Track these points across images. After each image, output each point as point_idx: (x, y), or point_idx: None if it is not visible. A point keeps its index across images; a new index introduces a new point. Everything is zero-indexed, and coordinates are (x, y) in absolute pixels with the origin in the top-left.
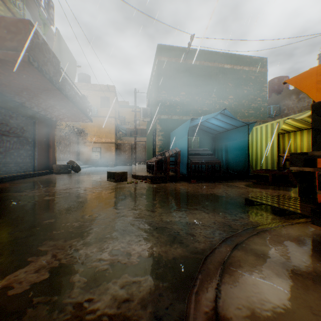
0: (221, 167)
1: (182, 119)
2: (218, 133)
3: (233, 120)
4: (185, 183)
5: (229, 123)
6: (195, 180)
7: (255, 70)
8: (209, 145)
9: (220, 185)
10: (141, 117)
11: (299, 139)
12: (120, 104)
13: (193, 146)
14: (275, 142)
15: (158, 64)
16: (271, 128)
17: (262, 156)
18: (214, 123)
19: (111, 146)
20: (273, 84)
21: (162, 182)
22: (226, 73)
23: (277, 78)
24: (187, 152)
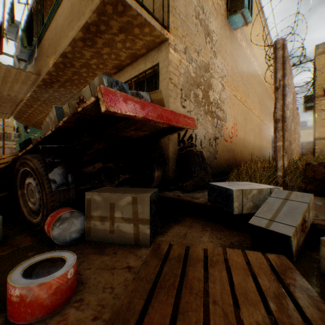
0: None
1: None
2: None
3: None
4: None
5: None
6: None
7: None
8: None
9: None
10: (13, 138)
11: None
12: None
13: None
14: None
15: None
16: None
17: None
18: None
19: None
20: None
21: None
22: None
23: None
24: None
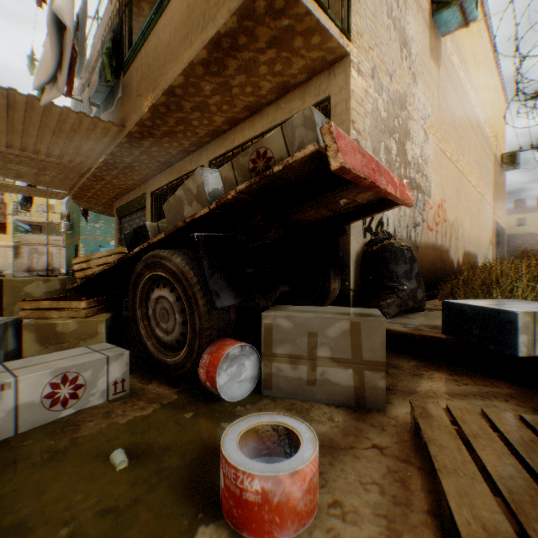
0: None
1: (102, 239)
2: None
3: None
4: None
5: None
6: None
7: None
8: None
9: None
10: (63, 231)
11: None
12: None
13: None
14: None
15: None
16: None
17: None
18: None
19: (8, 251)
20: None
21: None
22: None
23: None
24: None
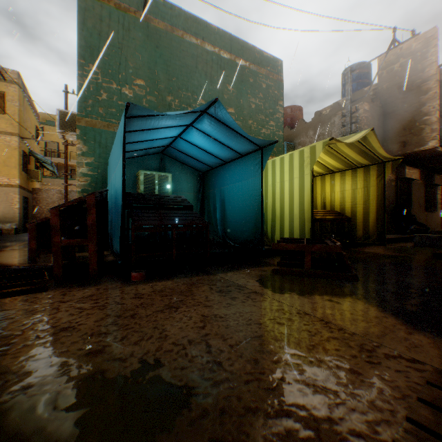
0: (215, 233)
1: None
2: (209, 170)
3: (234, 135)
4: (110, 284)
5: (228, 145)
6: (143, 272)
7: (267, 75)
8: (194, 192)
9: (202, 288)
10: (57, 129)
11: (329, 187)
12: (49, 119)
13: (160, 191)
14: (308, 186)
15: (79, 2)
16: (300, 158)
17: (283, 212)
18: (199, 142)
19: (10, 193)
20: (285, 115)
21: (27, 291)
22: (223, 67)
23: (290, 108)
24: (121, 199)
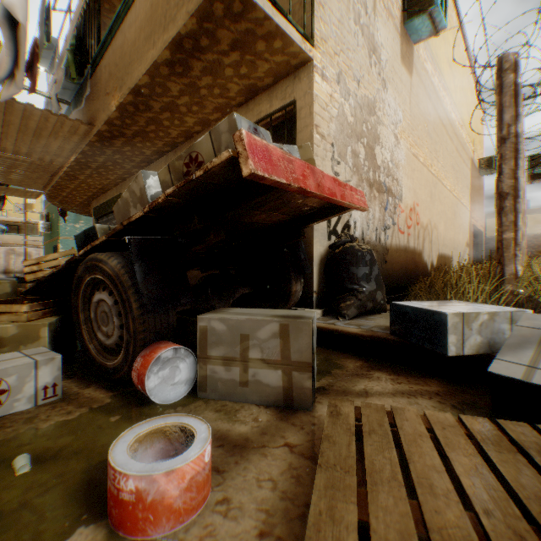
0: None
1: None
2: None
3: None
4: None
5: None
6: None
7: None
8: None
9: None
10: (41, 231)
11: None
12: None
13: None
14: None
15: None
16: None
17: None
18: None
19: None
20: None
21: None
22: None
23: None
24: None
